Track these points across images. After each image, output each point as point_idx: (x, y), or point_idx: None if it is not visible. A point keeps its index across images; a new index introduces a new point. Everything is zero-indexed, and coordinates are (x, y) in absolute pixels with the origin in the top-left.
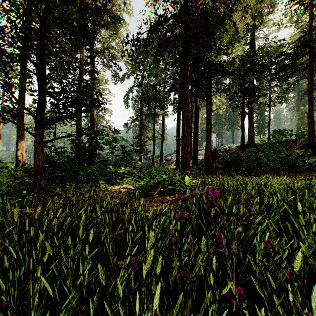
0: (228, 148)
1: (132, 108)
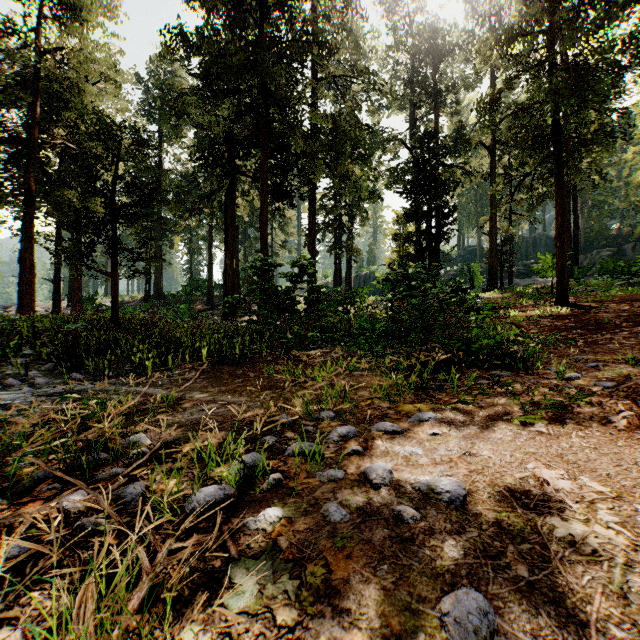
0: (131, 300)
1: None
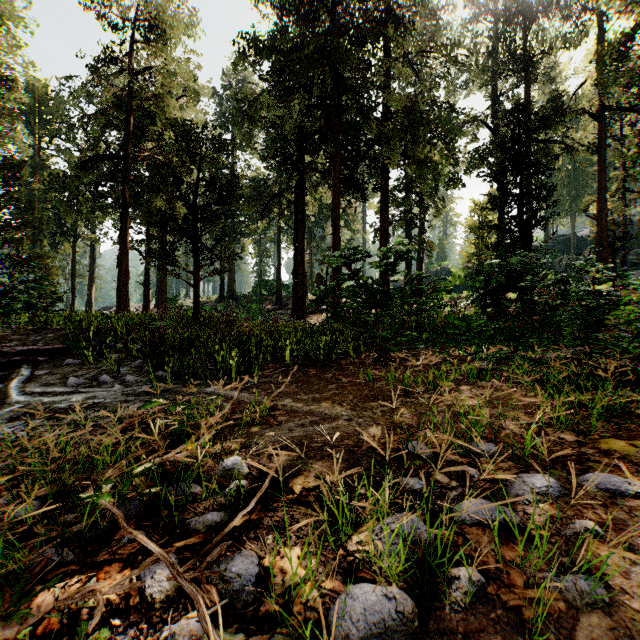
0: (207, 300)
1: (15, 211)
